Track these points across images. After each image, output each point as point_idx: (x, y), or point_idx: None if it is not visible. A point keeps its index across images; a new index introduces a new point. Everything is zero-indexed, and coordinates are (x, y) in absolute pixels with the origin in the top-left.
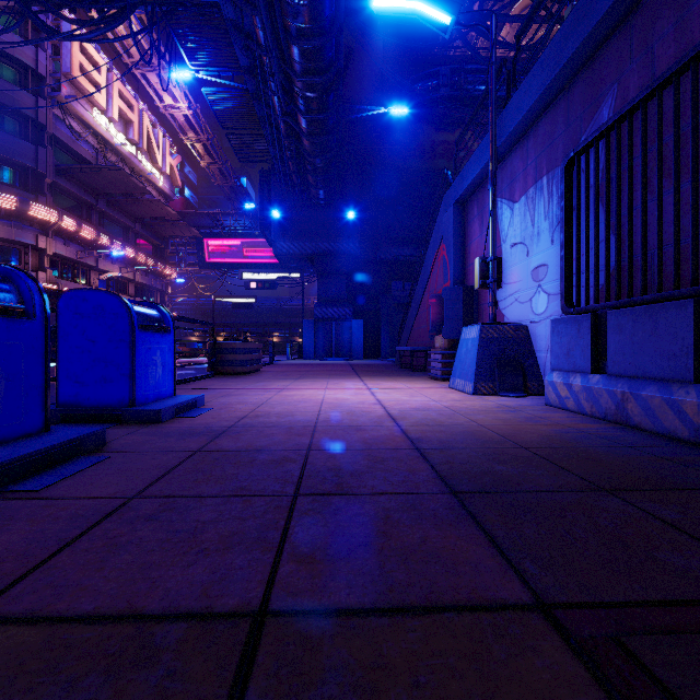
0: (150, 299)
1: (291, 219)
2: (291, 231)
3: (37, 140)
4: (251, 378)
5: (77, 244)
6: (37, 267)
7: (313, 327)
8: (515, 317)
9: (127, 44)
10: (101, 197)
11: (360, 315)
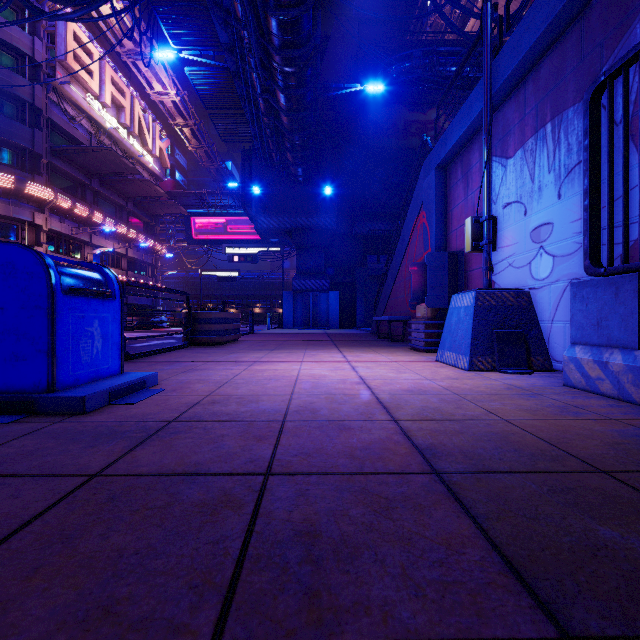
0: (141, 272)
1: (271, 195)
2: (271, 207)
3: (34, 123)
4: (225, 349)
5: (72, 221)
6: (34, 242)
7: (292, 298)
8: (509, 284)
9: (119, 34)
10: (94, 177)
11: (336, 287)
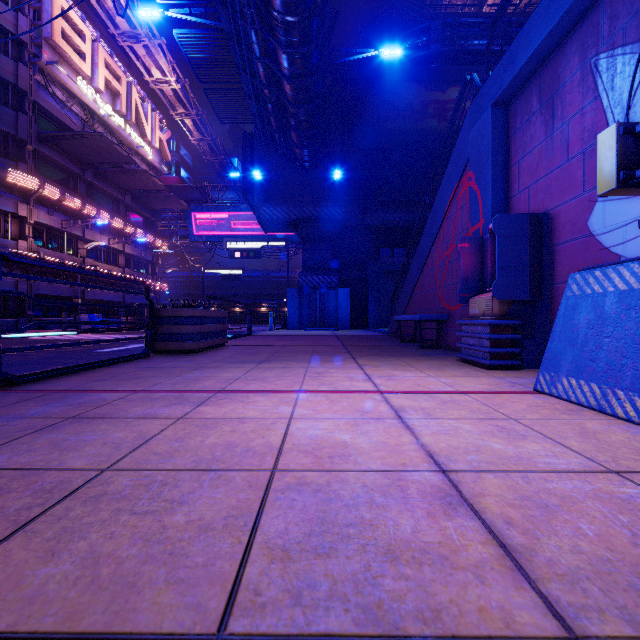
0: (141, 270)
1: (274, 183)
2: (274, 195)
3: (19, 107)
4: (194, 361)
5: (62, 214)
6: (19, 235)
7: (297, 296)
8: None
9: (113, 14)
10: (88, 168)
11: (346, 283)
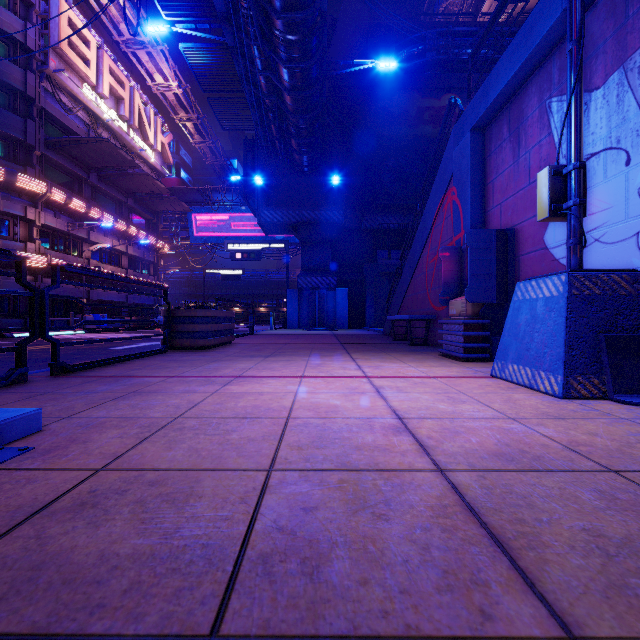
0: (143, 271)
1: (275, 187)
2: (275, 199)
3: (27, 113)
4: (208, 355)
5: (68, 216)
6: (27, 238)
7: (297, 296)
8: (594, 267)
9: (117, 22)
10: (92, 171)
11: (344, 284)
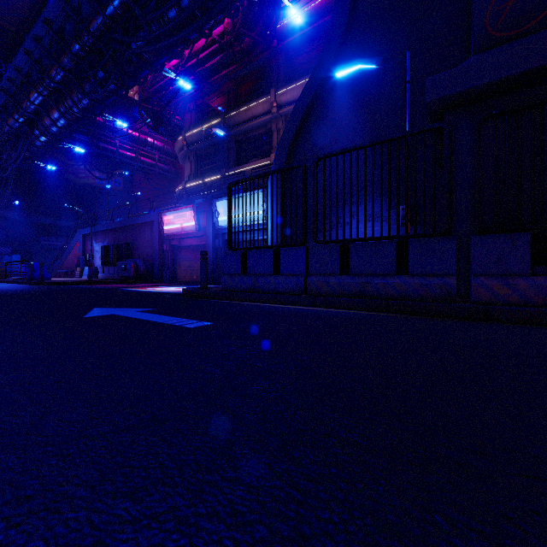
0: None
1: None
2: None
3: None
4: None
5: None
6: None
7: None
8: (97, 265)
9: None
10: None
11: (16, 252)
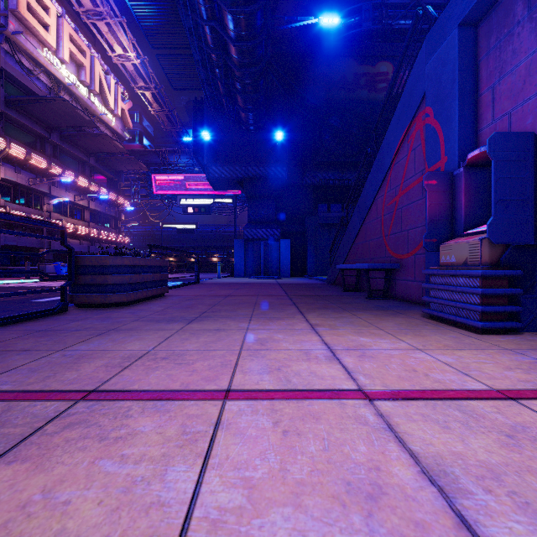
0: (105, 224)
1: (222, 144)
2: (222, 156)
3: None
4: (111, 319)
5: (29, 172)
6: None
7: (243, 247)
8: None
9: None
10: (54, 131)
11: (287, 236)
